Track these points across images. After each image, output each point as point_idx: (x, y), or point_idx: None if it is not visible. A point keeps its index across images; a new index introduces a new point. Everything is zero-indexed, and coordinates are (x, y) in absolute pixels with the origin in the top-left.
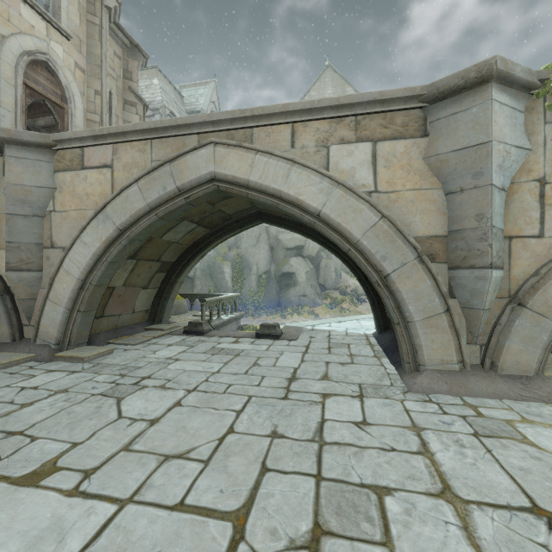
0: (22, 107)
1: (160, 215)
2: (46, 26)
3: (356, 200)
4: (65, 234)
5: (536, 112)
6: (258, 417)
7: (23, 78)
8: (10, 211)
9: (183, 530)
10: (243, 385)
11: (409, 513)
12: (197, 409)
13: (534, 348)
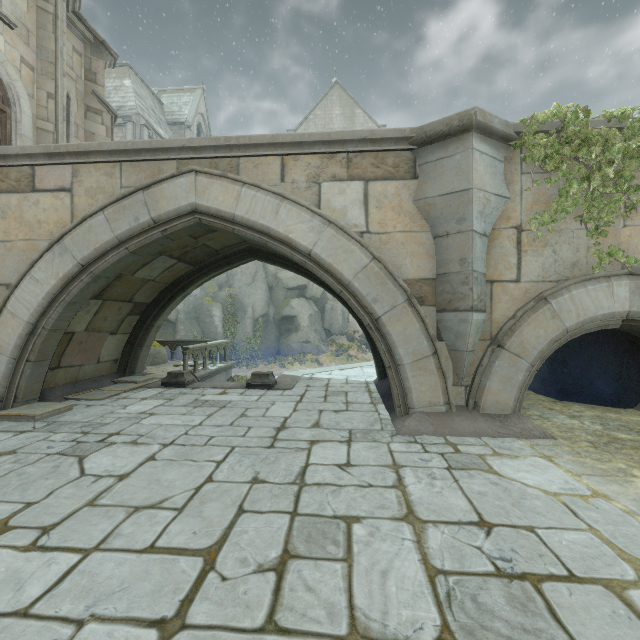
0: None
1: (132, 249)
2: None
3: (348, 240)
4: (10, 268)
5: (514, 162)
6: (240, 466)
7: None
8: None
9: (152, 567)
10: (227, 436)
11: (372, 535)
12: (174, 462)
13: (511, 387)
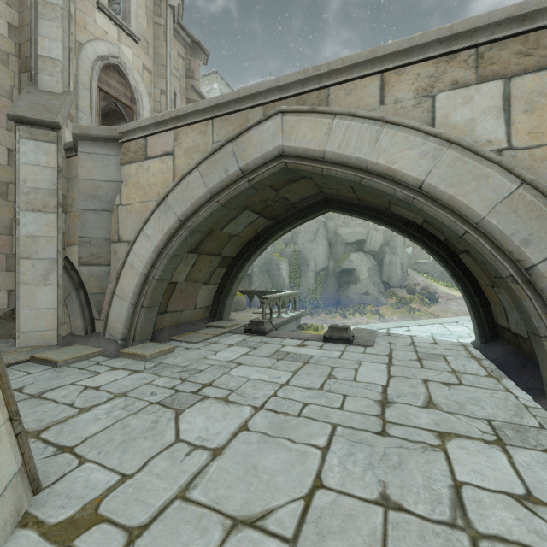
0: (97, 110)
1: (222, 202)
2: (117, 31)
3: (479, 162)
4: (130, 227)
5: None
6: (353, 464)
7: (98, 83)
8: (82, 207)
9: None
10: (321, 405)
11: None
12: (269, 438)
13: None
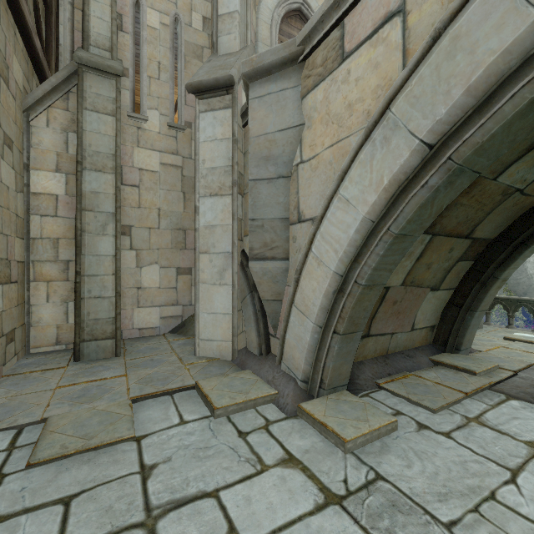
0: None
1: None
2: None
3: None
4: (316, 194)
5: None
6: None
7: (278, 36)
8: (254, 176)
9: None
10: None
11: None
12: None
13: None
